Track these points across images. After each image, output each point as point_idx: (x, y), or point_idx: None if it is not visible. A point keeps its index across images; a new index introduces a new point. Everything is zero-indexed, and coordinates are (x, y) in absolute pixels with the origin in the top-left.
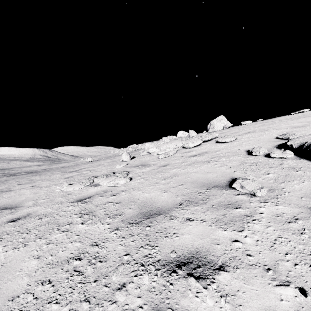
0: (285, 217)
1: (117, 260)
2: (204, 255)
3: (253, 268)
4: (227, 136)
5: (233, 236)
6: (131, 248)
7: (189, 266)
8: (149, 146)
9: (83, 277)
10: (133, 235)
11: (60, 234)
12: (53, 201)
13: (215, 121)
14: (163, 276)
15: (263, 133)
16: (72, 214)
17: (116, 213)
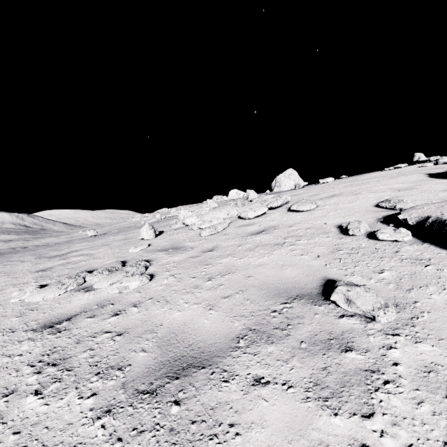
0: (443, 376)
1: None
2: None
3: None
4: (305, 201)
5: (357, 433)
6: None
7: None
8: (186, 214)
9: None
10: (142, 431)
11: None
12: None
13: (282, 177)
14: None
15: (355, 198)
16: (23, 364)
17: (113, 362)
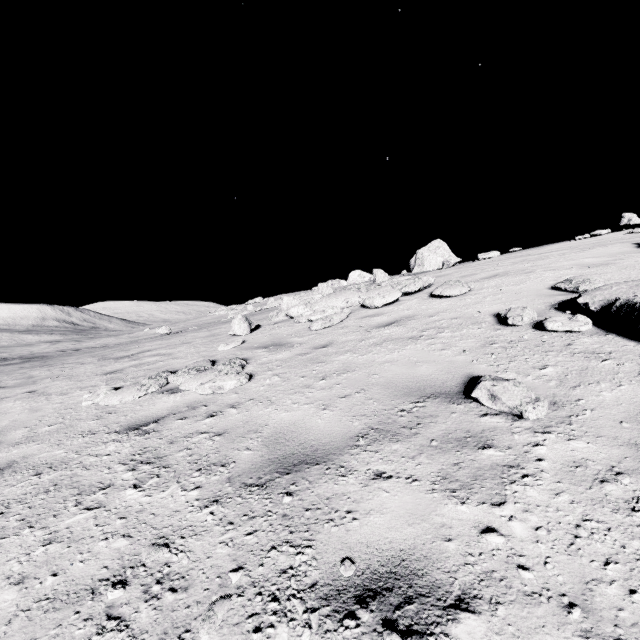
0: (592, 470)
1: (213, 586)
2: (420, 570)
3: (535, 603)
4: (453, 283)
5: (483, 518)
6: (249, 552)
7: (385, 598)
8: (290, 303)
9: (127, 636)
10: (254, 517)
11: (81, 516)
12: (73, 431)
13: (425, 252)
14: (323, 628)
15: (524, 278)
16: (114, 463)
17: (215, 459)
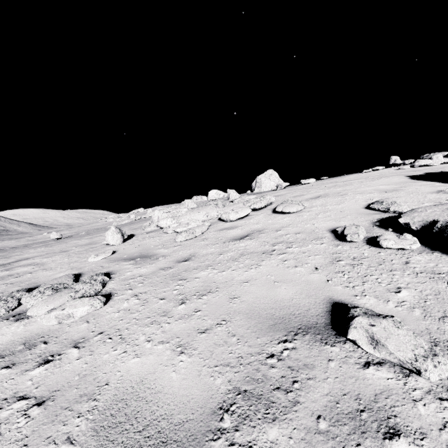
0: None
1: None
2: None
3: None
4: (291, 202)
5: None
6: None
7: None
8: (160, 215)
9: None
10: None
11: None
12: None
13: (263, 177)
14: None
15: (342, 199)
16: None
17: None
